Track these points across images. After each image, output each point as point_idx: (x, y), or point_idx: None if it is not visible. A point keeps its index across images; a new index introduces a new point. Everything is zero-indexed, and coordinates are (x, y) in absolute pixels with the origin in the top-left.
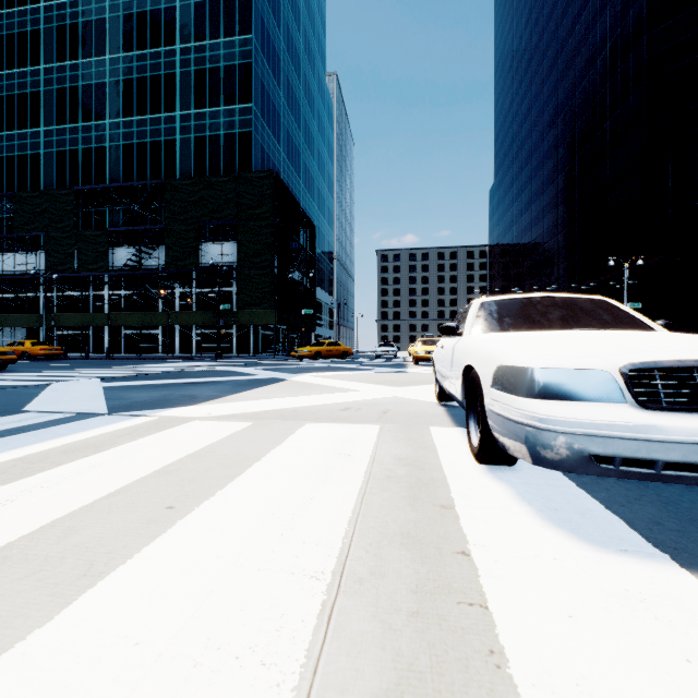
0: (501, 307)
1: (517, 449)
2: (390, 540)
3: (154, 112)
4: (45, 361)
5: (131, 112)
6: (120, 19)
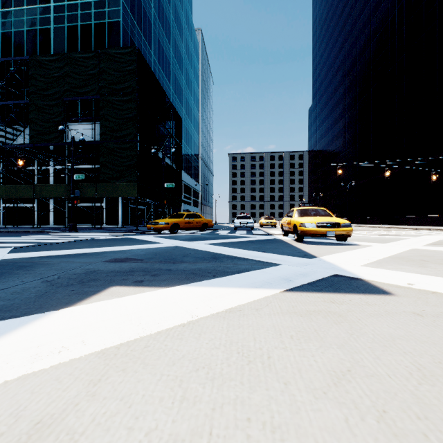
0: None
1: None
2: None
3: (30, 3)
4: None
5: (9, 3)
6: None
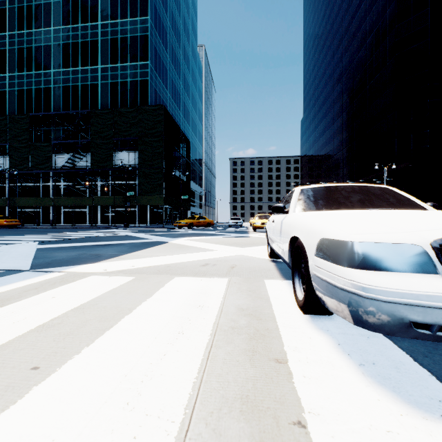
0: (315, 192)
1: (339, 310)
2: (230, 407)
3: (83, 65)
4: (7, 229)
5: (68, 65)
6: (60, 3)
